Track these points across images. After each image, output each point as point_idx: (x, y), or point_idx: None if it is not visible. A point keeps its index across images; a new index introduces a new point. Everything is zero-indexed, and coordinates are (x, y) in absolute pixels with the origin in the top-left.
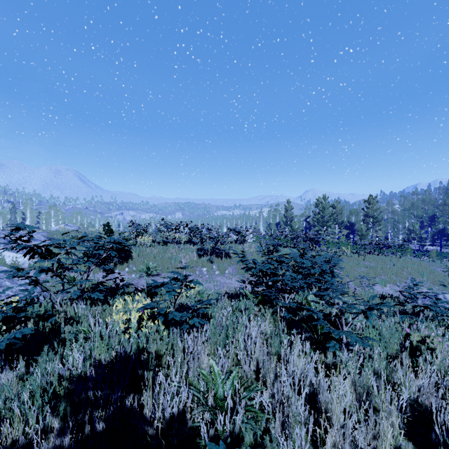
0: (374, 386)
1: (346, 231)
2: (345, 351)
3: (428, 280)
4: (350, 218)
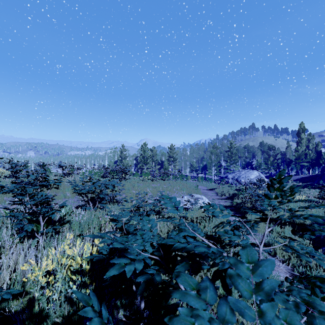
0: (22, 254)
1: (159, 166)
2: (39, 237)
3: (186, 192)
4: (161, 158)
